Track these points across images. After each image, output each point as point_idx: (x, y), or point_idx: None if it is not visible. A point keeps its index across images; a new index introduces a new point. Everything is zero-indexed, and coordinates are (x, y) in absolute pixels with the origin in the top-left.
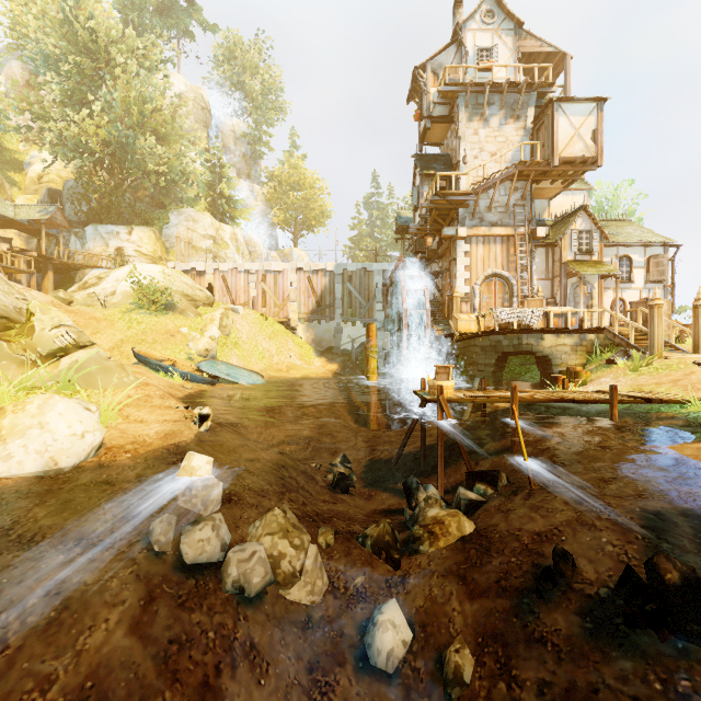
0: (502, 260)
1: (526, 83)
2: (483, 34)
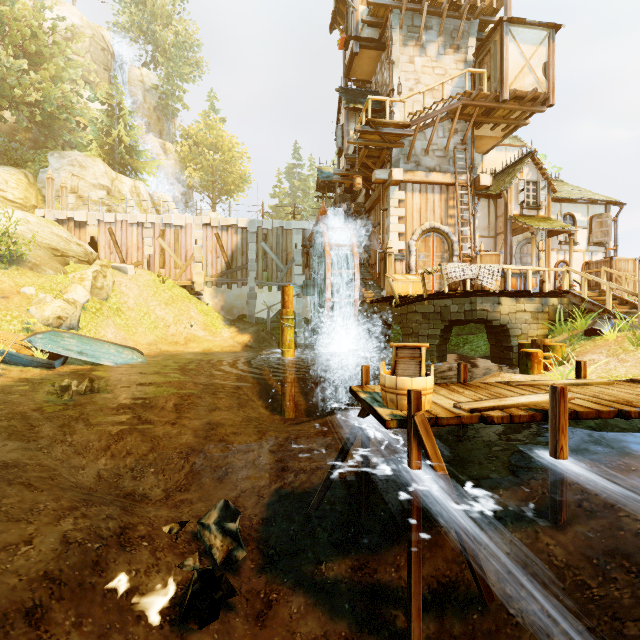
0: (440, 212)
1: (469, 4)
2: None
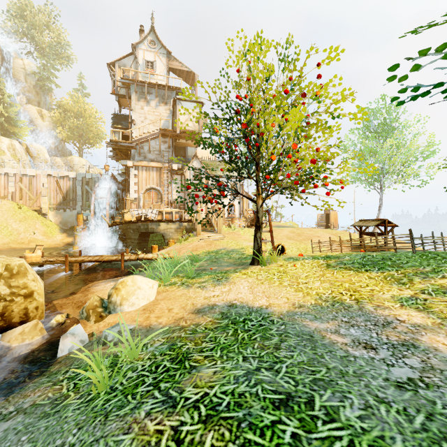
0: (157, 180)
1: (167, 86)
2: (149, 53)
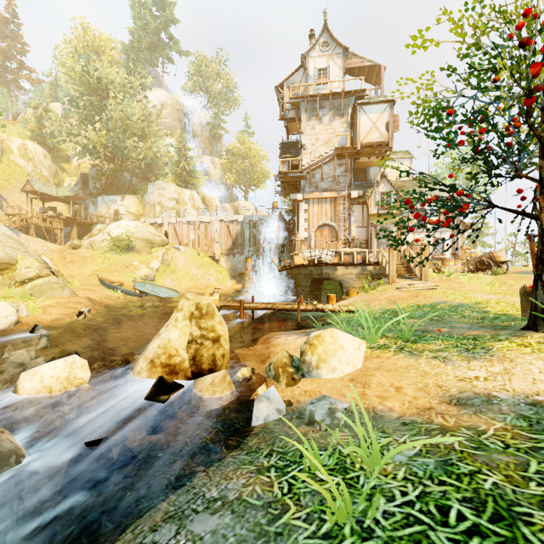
0: (330, 214)
1: (344, 92)
2: (321, 59)
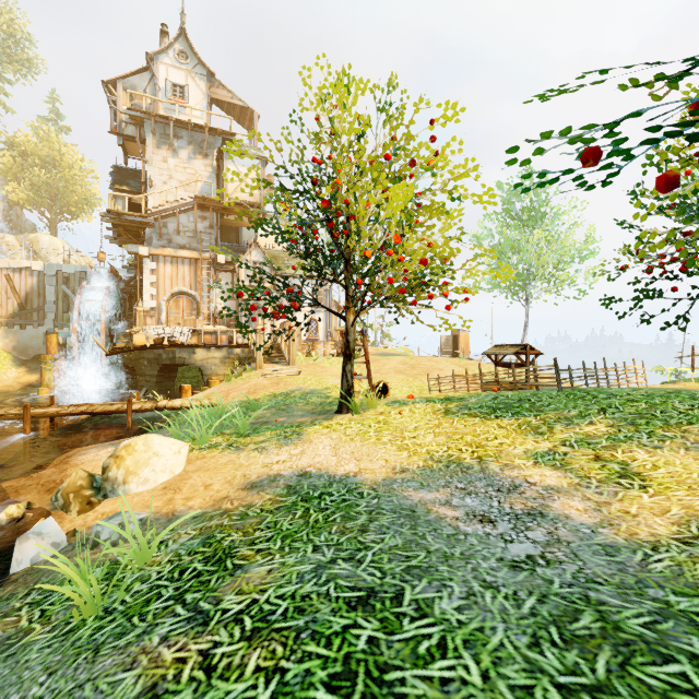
0: (190, 279)
1: (208, 128)
2: (177, 71)
